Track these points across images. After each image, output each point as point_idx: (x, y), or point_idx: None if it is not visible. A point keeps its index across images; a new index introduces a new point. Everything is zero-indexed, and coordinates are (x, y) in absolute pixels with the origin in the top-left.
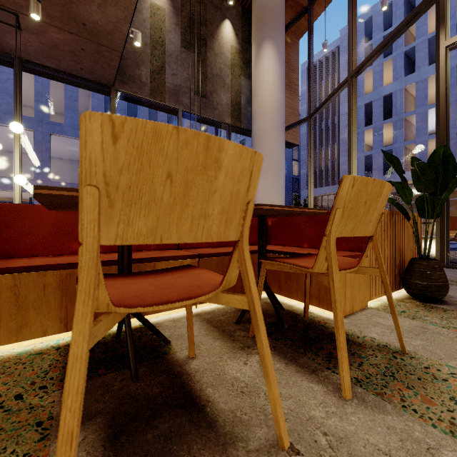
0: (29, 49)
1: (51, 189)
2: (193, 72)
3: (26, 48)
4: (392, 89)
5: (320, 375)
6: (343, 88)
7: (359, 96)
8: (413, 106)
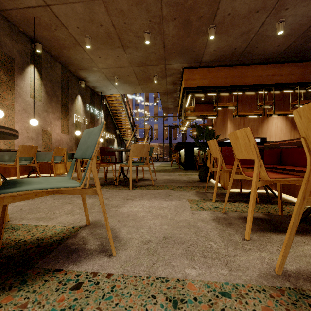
0: None
1: (266, 143)
2: None
3: None
4: None
5: (310, 279)
6: None
7: None
8: None
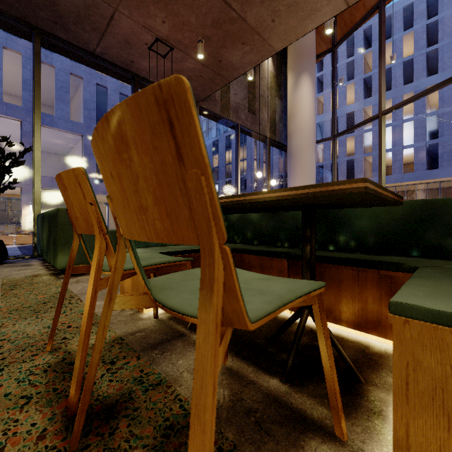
0: (154, 70)
1: None
2: (247, 92)
3: (152, 69)
4: (354, 108)
5: None
6: (371, 121)
7: (326, 111)
8: (369, 124)
